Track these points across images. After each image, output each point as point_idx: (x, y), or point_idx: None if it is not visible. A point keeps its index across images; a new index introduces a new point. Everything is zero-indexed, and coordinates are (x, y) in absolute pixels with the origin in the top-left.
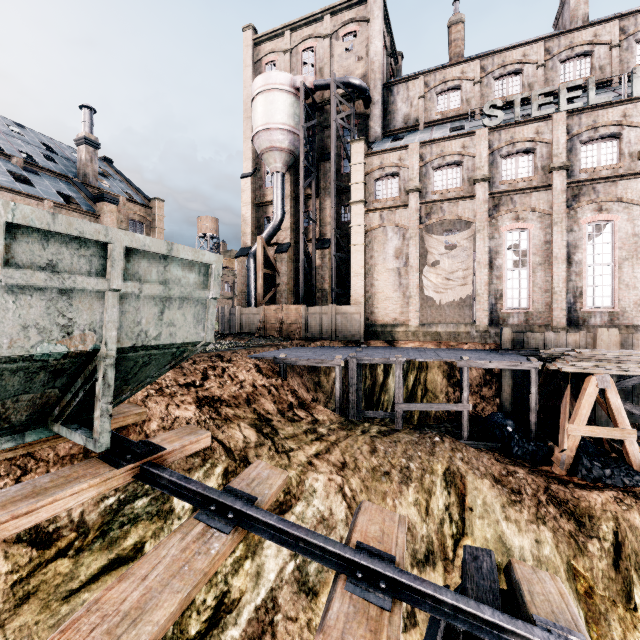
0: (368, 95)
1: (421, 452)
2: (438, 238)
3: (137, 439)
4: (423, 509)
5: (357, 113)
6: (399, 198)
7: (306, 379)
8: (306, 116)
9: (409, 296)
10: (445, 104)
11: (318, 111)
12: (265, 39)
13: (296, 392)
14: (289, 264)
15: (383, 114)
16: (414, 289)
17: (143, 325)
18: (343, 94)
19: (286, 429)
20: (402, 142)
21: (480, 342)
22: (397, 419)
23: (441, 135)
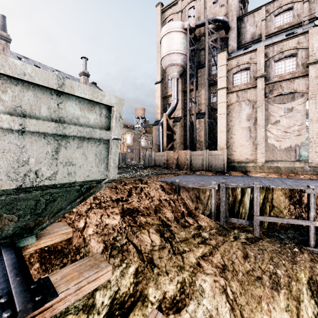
0: (228, 25)
1: (284, 260)
2: (278, 105)
3: (77, 242)
4: (294, 315)
5: (220, 38)
6: (250, 83)
7: (191, 194)
8: (190, 43)
9: (257, 144)
10: (281, 21)
11: (197, 41)
12: (167, 8)
13: (186, 204)
14: (180, 128)
15: (237, 35)
16: (260, 139)
17: (32, 164)
18: (212, 28)
19: (180, 233)
20: (251, 49)
21: (312, 174)
22: (255, 226)
23: (279, 39)
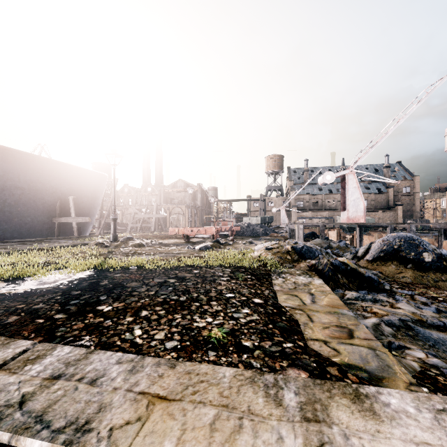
0: None
1: None
2: None
3: None
4: None
5: None
6: None
7: None
8: None
9: None
10: None
11: None
12: None
13: None
14: None
15: None
16: None
17: None
18: None
19: None
20: None
21: None
22: None
23: None
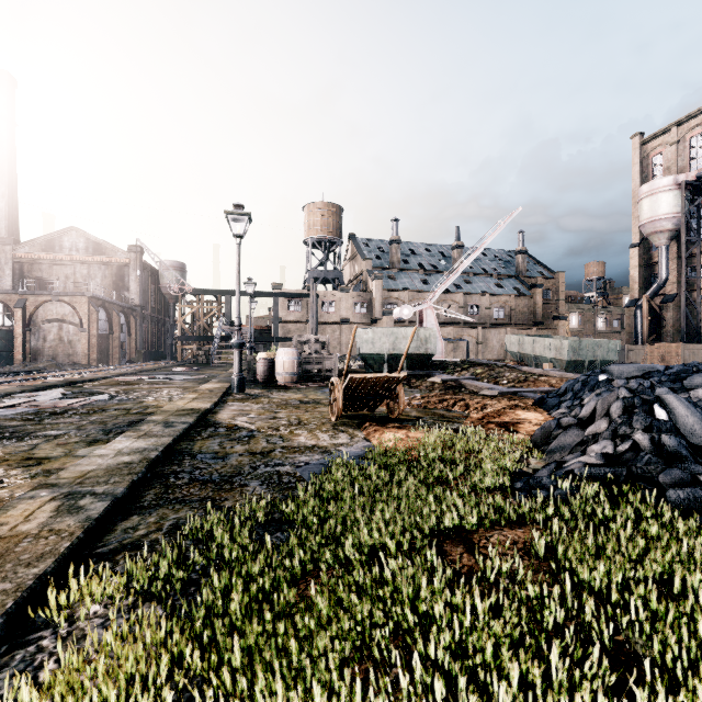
0: None
1: None
2: None
3: None
4: None
5: None
6: None
7: None
8: (688, 202)
9: None
10: None
11: None
12: (651, 139)
13: None
14: (674, 310)
15: None
16: None
17: (604, 356)
18: None
19: None
20: None
21: None
22: None
23: None
